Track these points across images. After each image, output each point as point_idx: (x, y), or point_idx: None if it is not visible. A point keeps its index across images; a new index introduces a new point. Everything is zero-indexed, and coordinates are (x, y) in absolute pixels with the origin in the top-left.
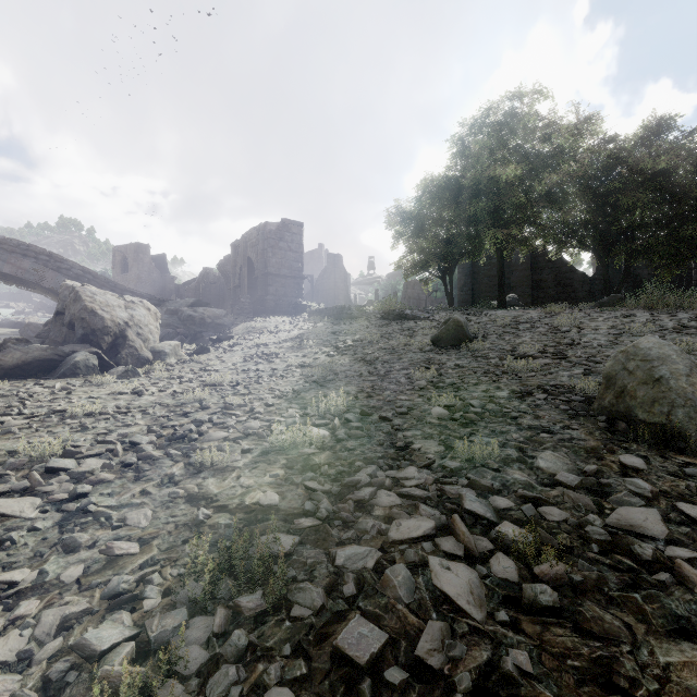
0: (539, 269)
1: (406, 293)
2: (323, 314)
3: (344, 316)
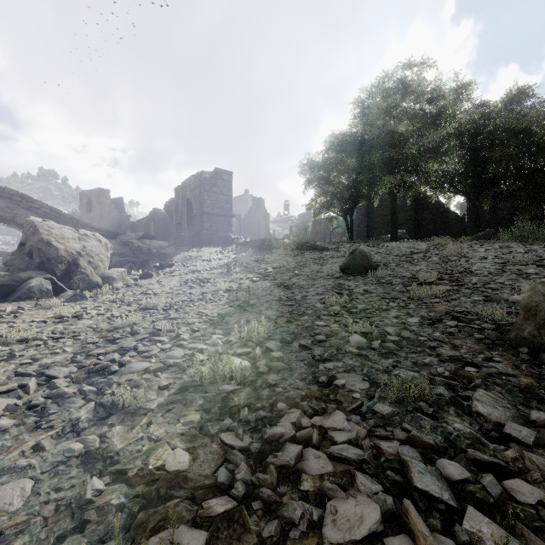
0: (421, 210)
1: (315, 229)
2: (248, 245)
3: (265, 247)
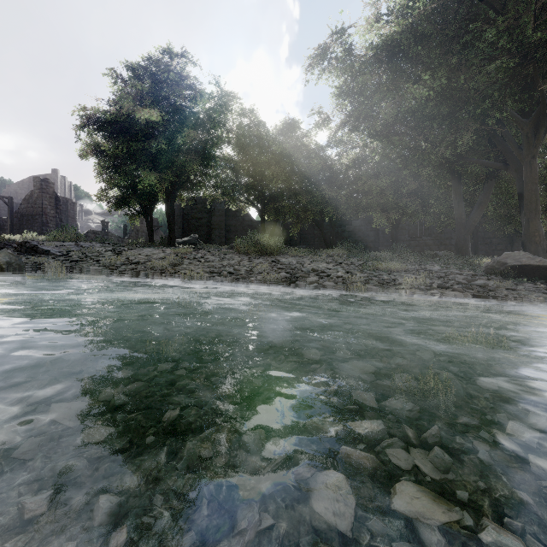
0: (231, 216)
1: (135, 226)
2: None
3: None
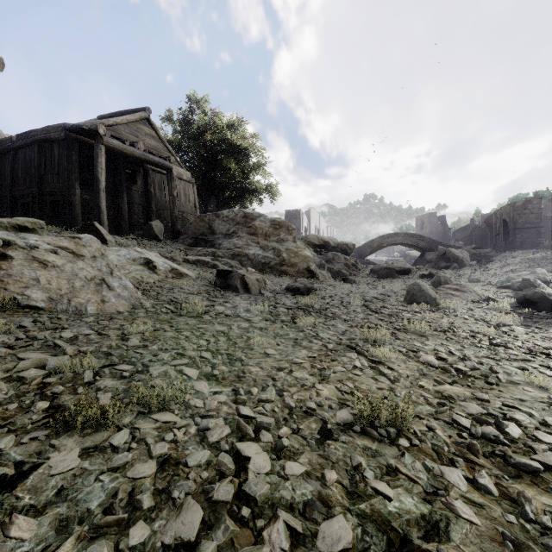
0: None
1: None
2: (546, 248)
3: None
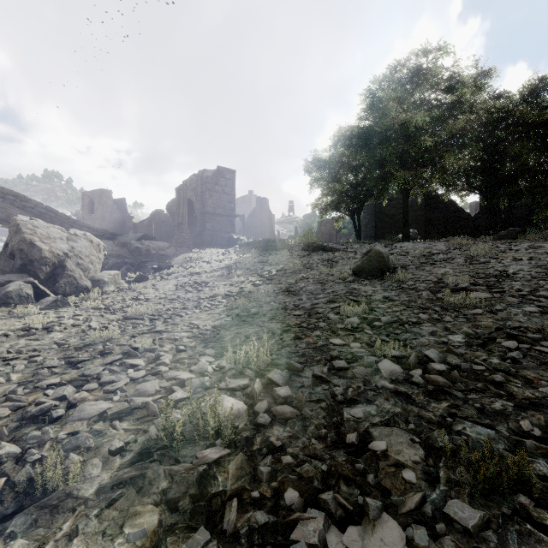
0: (431, 209)
1: (320, 229)
2: (252, 246)
3: (269, 248)
